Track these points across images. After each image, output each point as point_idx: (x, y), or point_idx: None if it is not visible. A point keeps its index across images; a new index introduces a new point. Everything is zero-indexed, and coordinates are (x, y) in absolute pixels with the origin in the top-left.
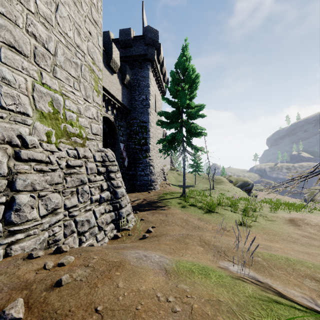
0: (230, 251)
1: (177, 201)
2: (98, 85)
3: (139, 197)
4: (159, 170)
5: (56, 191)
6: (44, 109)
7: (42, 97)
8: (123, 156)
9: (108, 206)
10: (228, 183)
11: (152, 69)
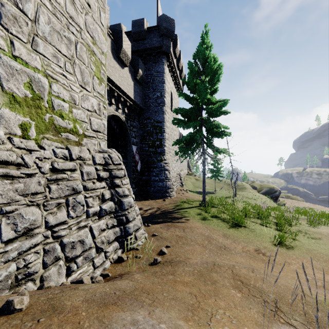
0: (284, 302)
1: (196, 211)
2: (101, 71)
3: (152, 206)
4: (175, 175)
5: (33, 204)
6: (17, 92)
7: (14, 75)
8: (136, 160)
9: (112, 220)
10: (251, 189)
11: (167, 63)
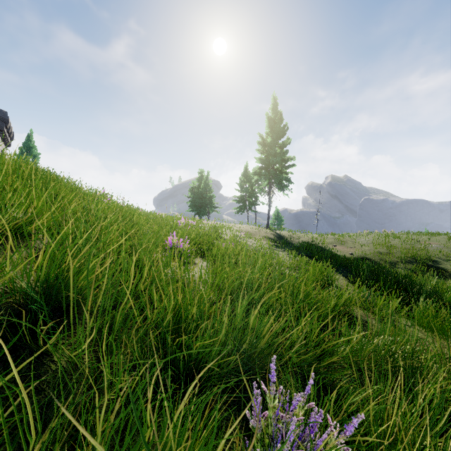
0: None
1: None
2: None
3: None
4: None
5: None
6: None
7: None
8: None
9: None
10: None
11: (1, 134)
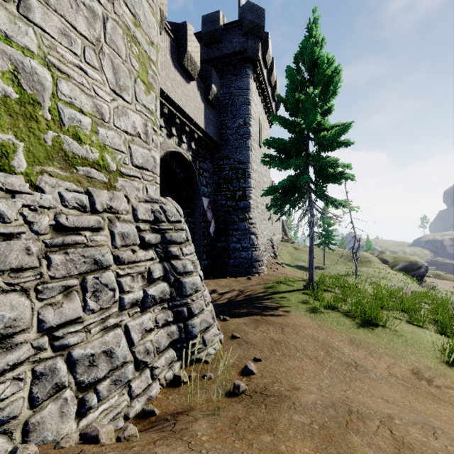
0: None
1: (300, 297)
2: (148, 73)
3: (232, 287)
4: (265, 242)
5: (13, 289)
6: None
7: None
8: (207, 218)
9: (164, 312)
10: (379, 264)
11: (254, 75)
